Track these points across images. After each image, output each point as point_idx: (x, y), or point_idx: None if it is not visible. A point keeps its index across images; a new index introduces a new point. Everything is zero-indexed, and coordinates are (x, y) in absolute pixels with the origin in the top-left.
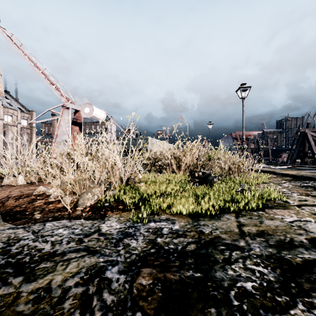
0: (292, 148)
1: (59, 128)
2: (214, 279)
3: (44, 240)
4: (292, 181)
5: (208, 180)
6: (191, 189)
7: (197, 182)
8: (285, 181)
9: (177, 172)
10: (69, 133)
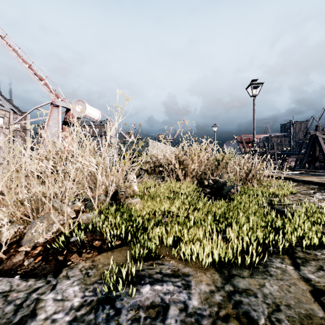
0: (300, 152)
1: (47, 128)
2: None
3: None
4: (321, 190)
5: (223, 191)
6: (205, 206)
7: (209, 194)
8: (314, 191)
9: (182, 179)
10: (58, 134)
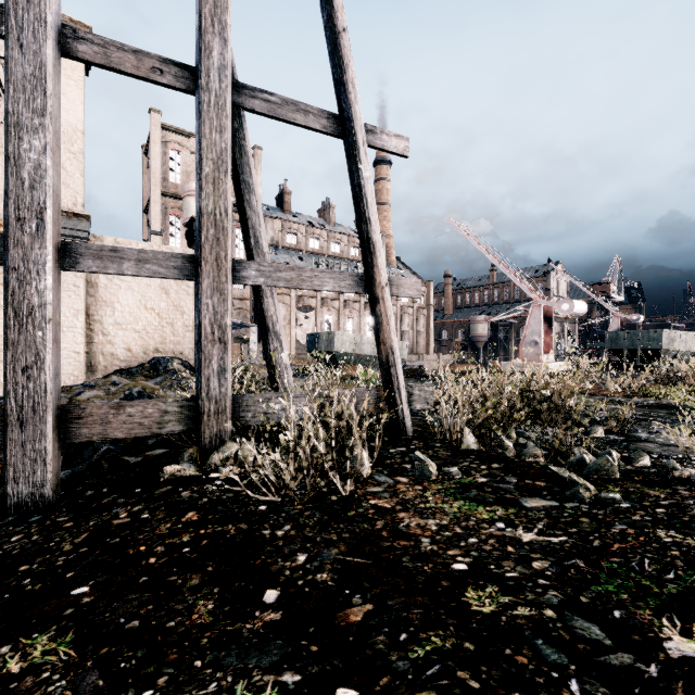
0: None
1: (527, 327)
2: (675, 407)
3: (613, 399)
4: None
5: None
6: None
7: None
8: None
9: None
10: (540, 333)
